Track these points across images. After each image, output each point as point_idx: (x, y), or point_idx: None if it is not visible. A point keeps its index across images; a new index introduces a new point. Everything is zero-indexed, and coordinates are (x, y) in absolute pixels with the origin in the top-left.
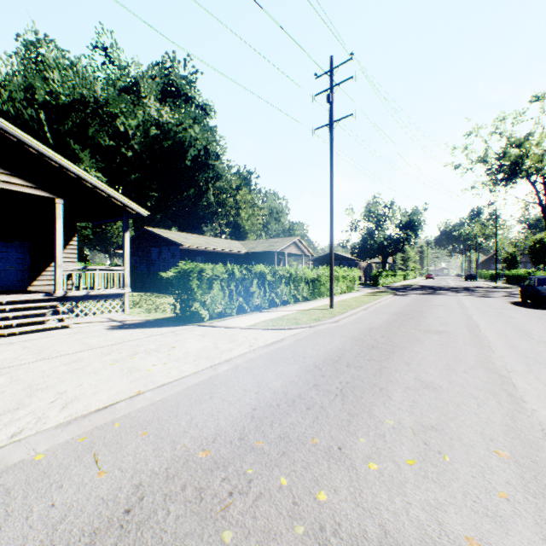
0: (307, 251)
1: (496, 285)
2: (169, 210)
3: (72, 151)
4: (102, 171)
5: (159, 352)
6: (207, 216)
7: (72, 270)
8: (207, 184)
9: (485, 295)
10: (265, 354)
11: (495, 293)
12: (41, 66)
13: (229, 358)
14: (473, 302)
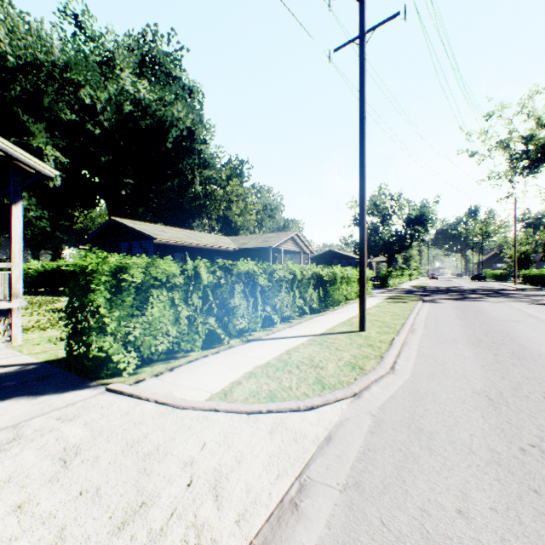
0: (306, 248)
1: (520, 286)
2: (149, 201)
3: (24, 124)
4: (63, 150)
5: None
6: (194, 209)
7: None
8: (193, 173)
9: (537, 301)
10: None
11: (541, 297)
12: None
13: None
14: None
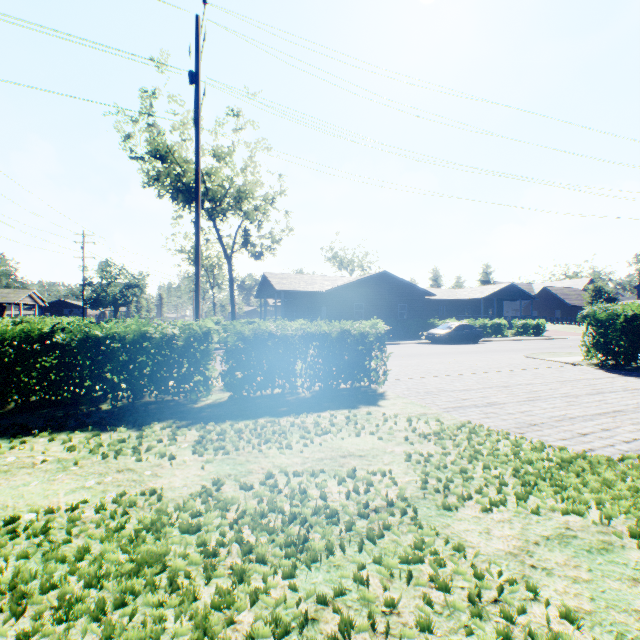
0: (42, 301)
1: None
2: None
3: None
4: None
5: None
6: None
7: None
8: None
9: None
10: None
11: None
12: None
13: None
14: None
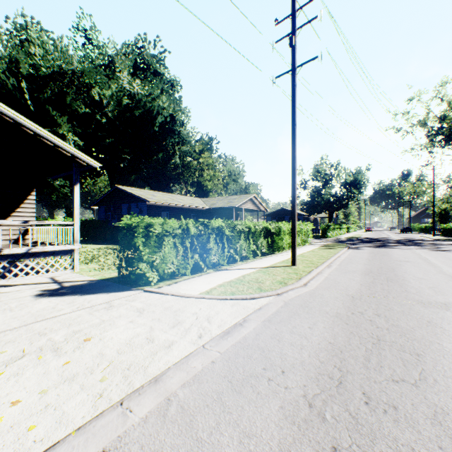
0: (262, 207)
1: (436, 237)
2: (140, 171)
3: (52, 117)
4: (79, 135)
5: (57, 355)
6: (174, 177)
7: (30, 225)
8: (174, 148)
9: (437, 249)
10: (220, 360)
11: (444, 246)
12: (26, 44)
13: (160, 373)
14: (435, 257)
